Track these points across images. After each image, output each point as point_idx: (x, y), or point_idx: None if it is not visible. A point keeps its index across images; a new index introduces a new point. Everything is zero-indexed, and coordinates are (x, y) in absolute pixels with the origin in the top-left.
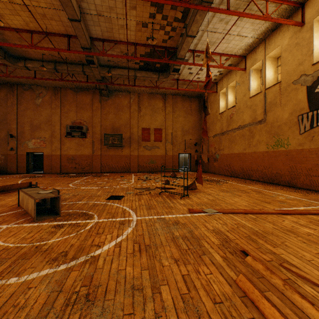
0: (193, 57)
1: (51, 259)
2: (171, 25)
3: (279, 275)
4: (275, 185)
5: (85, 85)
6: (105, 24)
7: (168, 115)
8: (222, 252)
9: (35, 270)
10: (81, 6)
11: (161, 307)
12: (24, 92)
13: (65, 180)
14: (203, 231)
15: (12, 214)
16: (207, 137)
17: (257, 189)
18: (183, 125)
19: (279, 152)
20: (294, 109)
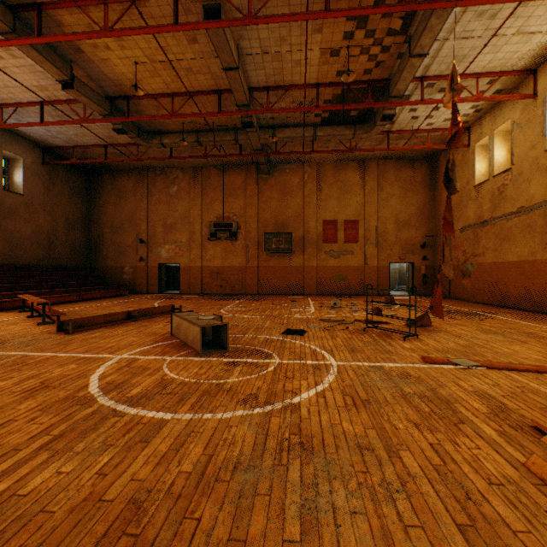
0: (421, 89)
1: (241, 401)
2: (381, 43)
3: None
4: None
5: (235, 160)
6: (272, 64)
7: (369, 196)
8: (495, 424)
9: (227, 409)
10: (239, 46)
11: (405, 473)
12: (156, 179)
13: (212, 304)
14: (455, 391)
15: (169, 345)
16: (452, 233)
17: None
18: (397, 212)
19: None
20: None
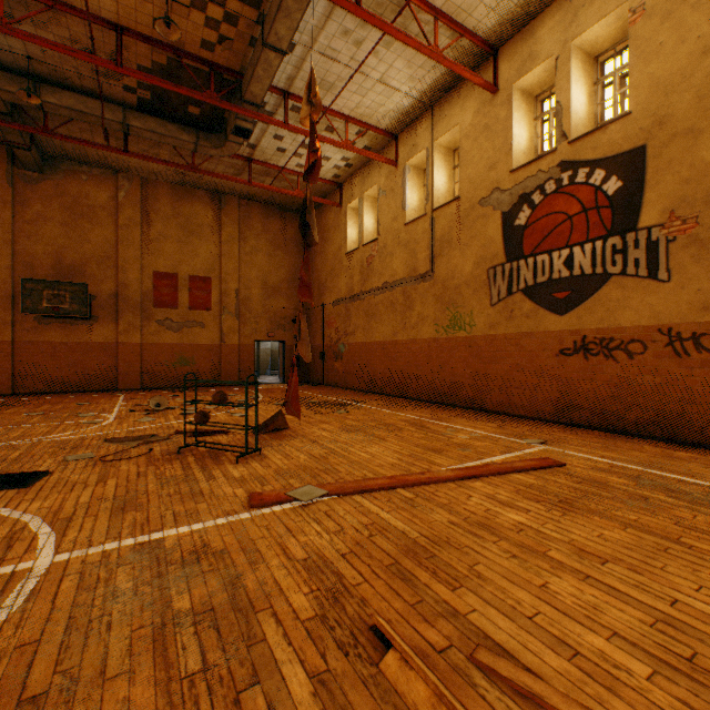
0: (285, 107)
1: None
2: (224, 5)
3: (472, 707)
4: (450, 407)
5: None
6: None
7: (228, 247)
8: (317, 652)
9: None
10: None
11: None
12: None
13: None
14: (275, 570)
15: None
16: (310, 300)
17: (418, 418)
18: (266, 274)
19: (457, 340)
20: (483, 256)
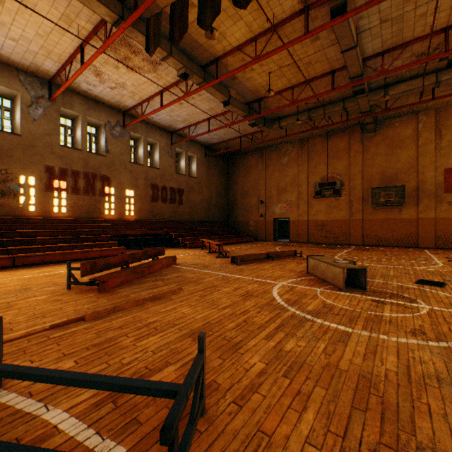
0: None
1: (407, 332)
2: None
3: None
4: None
5: (339, 126)
6: (391, 28)
7: None
8: None
9: (398, 336)
10: (357, 27)
11: None
12: (271, 154)
13: (322, 251)
14: None
15: (310, 280)
16: None
17: None
18: None
19: None
20: None
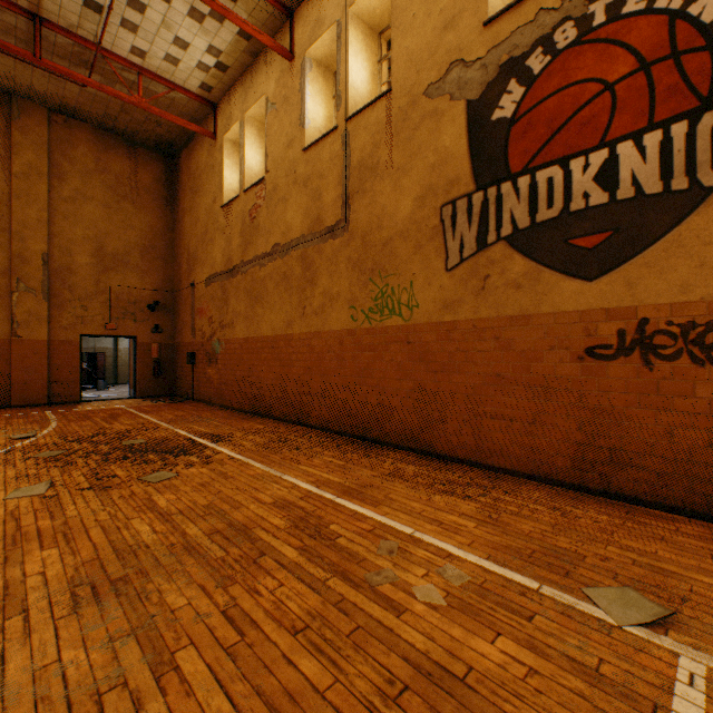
0: None
1: None
2: None
3: None
4: (376, 446)
5: None
6: None
7: (26, 183)
8: None
9: None
10: None
11: None
12: None
13: None
14: None
15: None
16: None
17: (316, 493)
18: (102, 235)
19: (387, 332)
20: (432, 185)
